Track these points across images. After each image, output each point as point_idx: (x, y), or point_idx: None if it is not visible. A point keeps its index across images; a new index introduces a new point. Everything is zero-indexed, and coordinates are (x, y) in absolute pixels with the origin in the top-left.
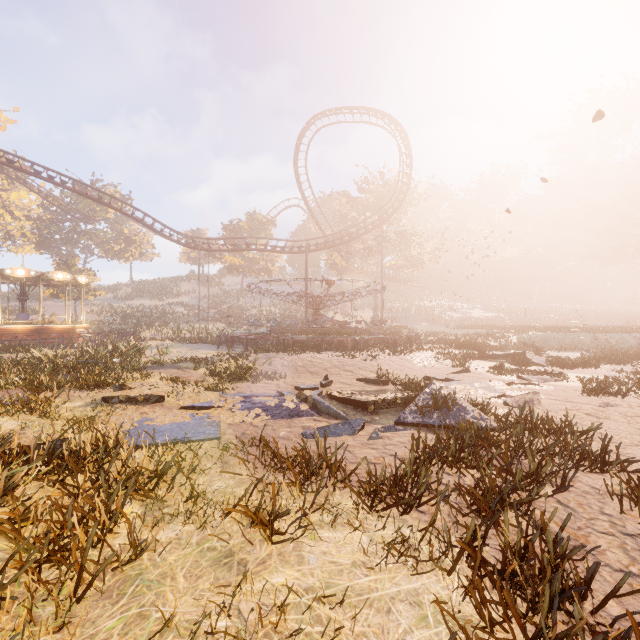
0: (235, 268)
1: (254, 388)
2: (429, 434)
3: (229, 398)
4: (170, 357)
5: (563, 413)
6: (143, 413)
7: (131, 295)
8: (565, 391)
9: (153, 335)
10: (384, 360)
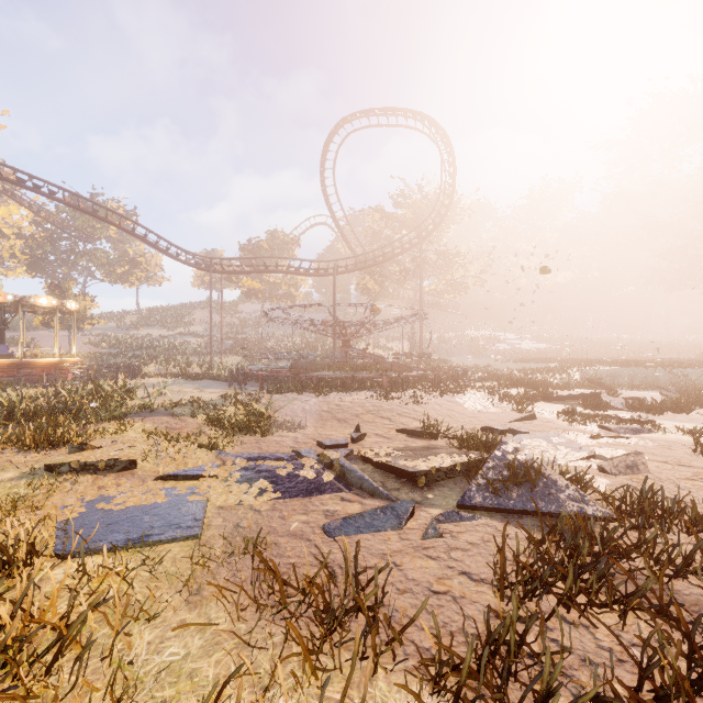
0: (254, 293)
1: (264, 443)
2: (510, 526)
3: (228, 460)
4: (165, 400)
5: (686, 486)
6: (102, 487)
7: (137, 324)
8: (669, 448)
9: (157, 370)
10: (429, 403)
